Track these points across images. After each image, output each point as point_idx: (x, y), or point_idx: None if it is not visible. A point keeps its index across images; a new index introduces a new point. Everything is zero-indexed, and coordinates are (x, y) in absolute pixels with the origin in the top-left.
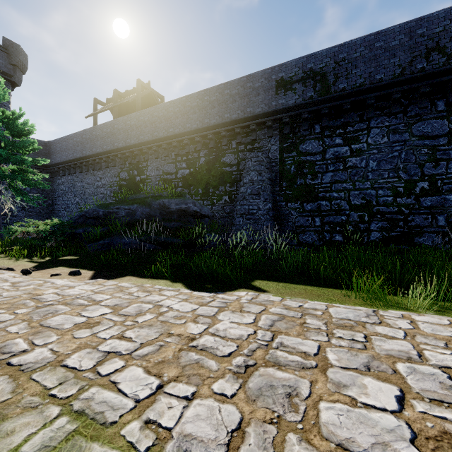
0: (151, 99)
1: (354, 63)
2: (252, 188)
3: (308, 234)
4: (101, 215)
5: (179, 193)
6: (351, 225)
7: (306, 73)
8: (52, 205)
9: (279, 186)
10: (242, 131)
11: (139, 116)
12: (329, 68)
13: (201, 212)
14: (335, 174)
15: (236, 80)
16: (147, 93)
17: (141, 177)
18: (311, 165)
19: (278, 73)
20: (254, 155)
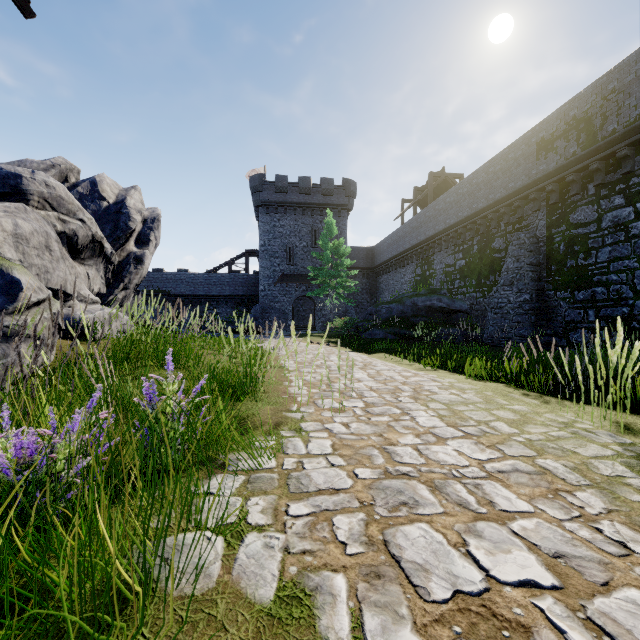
0: (448, 184)
1: (626, 90)
2: (505, 278)
3: (579, 332)
4: (373, 313)
5: (434, 290)
6: (635, 321)
7: (568, 124)
8: (376, 302)
9: (547, 270)
10: (510, 208)
11: (426, 213)
12: (595, 109)
13: (450, 308)
14: (613, 248)
15: (499, 154)
16: (442, 180)
17: (429, 272)
18: (583, 240)
19: (538, 134)
20: (516, 237)
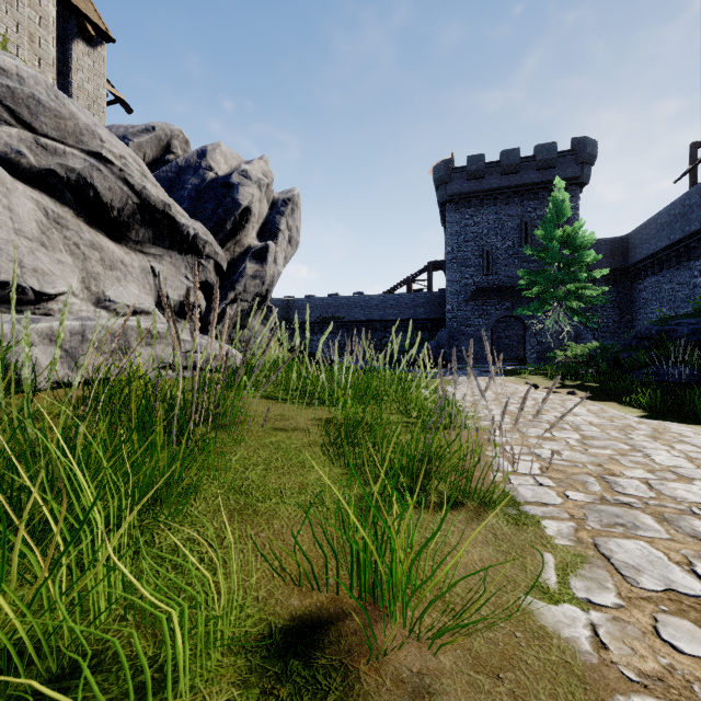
0: None
1: None
2: None
3: None
4: (653, 335)
5: None
6: None
7: None
8: (631, 322)
9: None
10: None
11: None
12: None
13: None
14: None
15: None
16: None
17: None
18: None
19: None
20: None
